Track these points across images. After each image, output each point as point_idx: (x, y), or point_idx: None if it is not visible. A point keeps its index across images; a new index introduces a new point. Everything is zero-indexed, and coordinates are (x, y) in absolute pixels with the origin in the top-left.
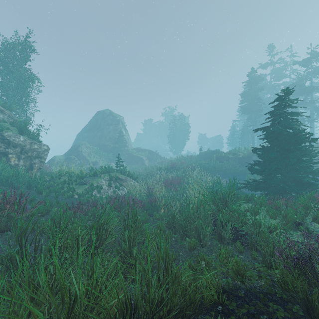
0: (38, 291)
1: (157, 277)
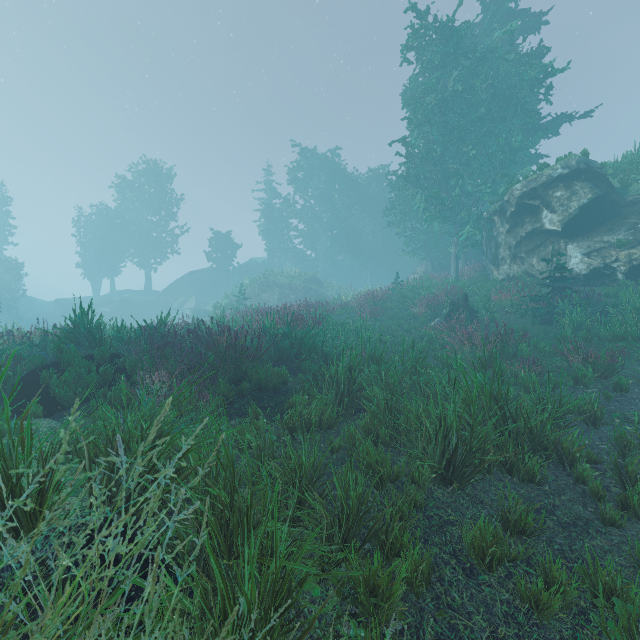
0: (418, 377)
1: (345, 392)
